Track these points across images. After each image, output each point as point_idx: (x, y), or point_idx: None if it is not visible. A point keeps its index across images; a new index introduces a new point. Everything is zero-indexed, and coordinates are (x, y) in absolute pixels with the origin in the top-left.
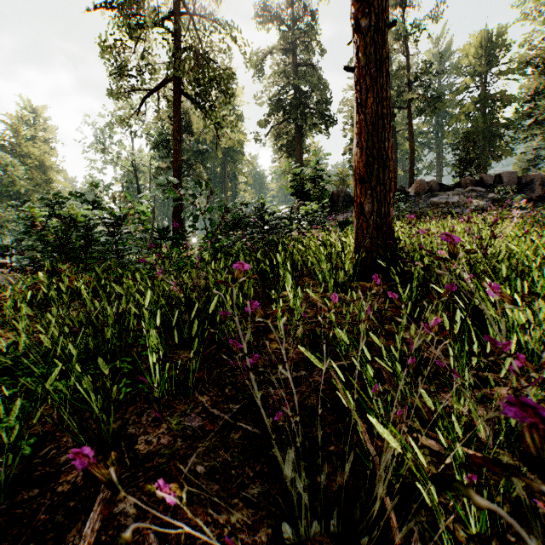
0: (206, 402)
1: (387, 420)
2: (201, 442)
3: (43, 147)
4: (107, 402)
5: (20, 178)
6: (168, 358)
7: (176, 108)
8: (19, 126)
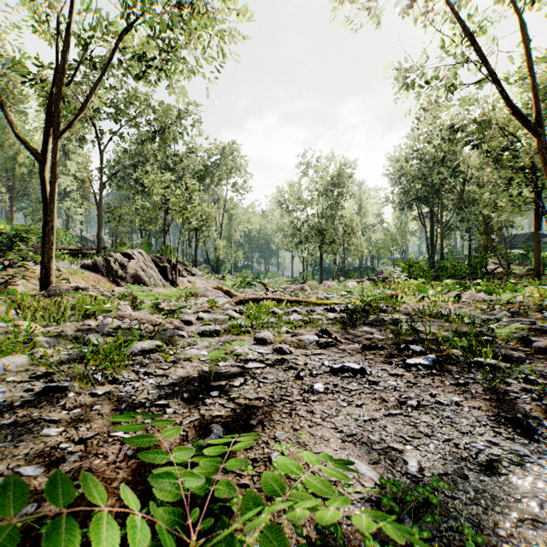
0: None
1: None
2: None
3: None
4: None
5: None
6: None
7: None
8: None
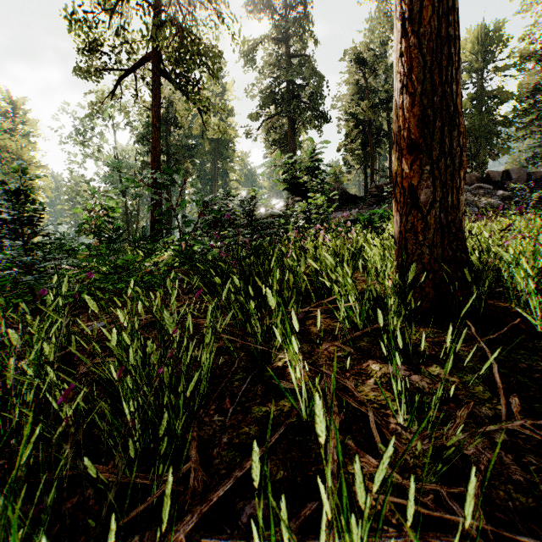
0: None
1: None
2: None
3: (21, 140)
4: None
5: None
6: None
7: (155, 91)
8: None
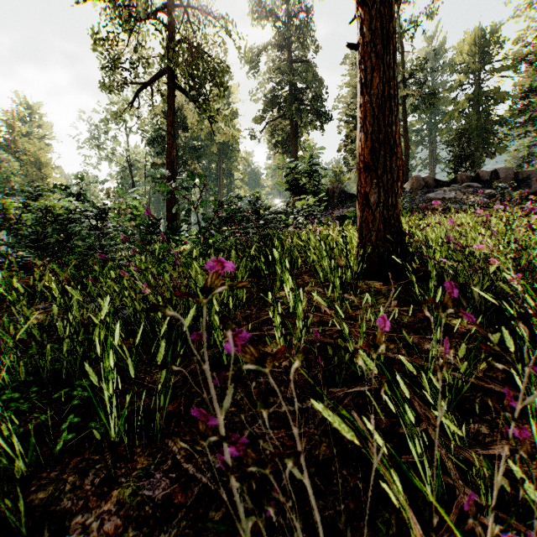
0: (178, 452)
1: (436, 488)
2: (164, 529)
3: (38, 143)
4: (44, 450)
5: (15, 174)
6: (137, 379)
7: (170, 102)
8: (14, 122)
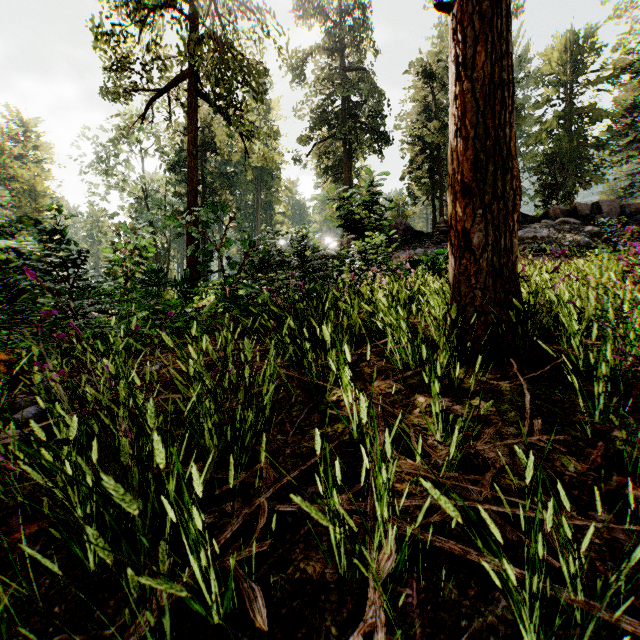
0: None
1: None
2: None
3: (33, 168)
4: None
5: (5, 206)
6: None
7: (191, 114)
8: (4, 142)
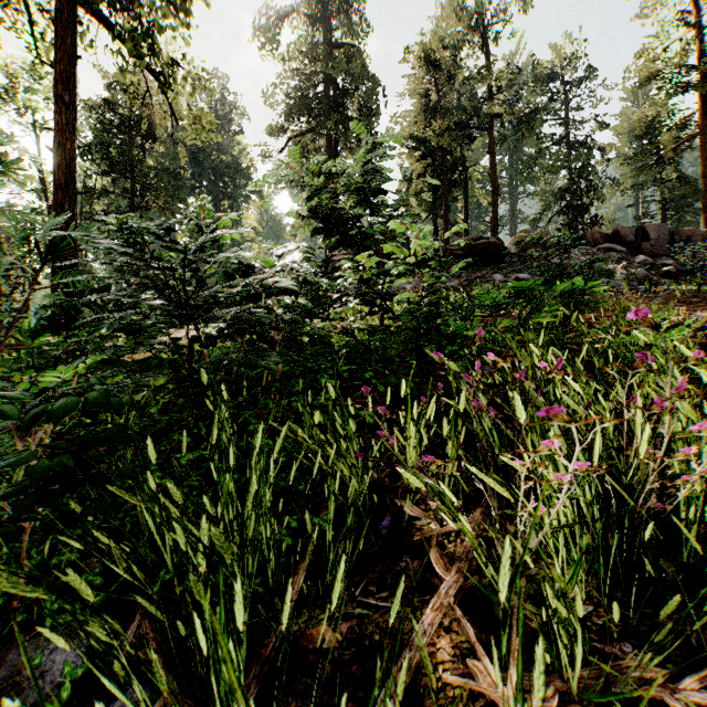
0: None
1: None
2: None
3: None
4: None
5: None
6: None
7: (62, 31)
8: None
